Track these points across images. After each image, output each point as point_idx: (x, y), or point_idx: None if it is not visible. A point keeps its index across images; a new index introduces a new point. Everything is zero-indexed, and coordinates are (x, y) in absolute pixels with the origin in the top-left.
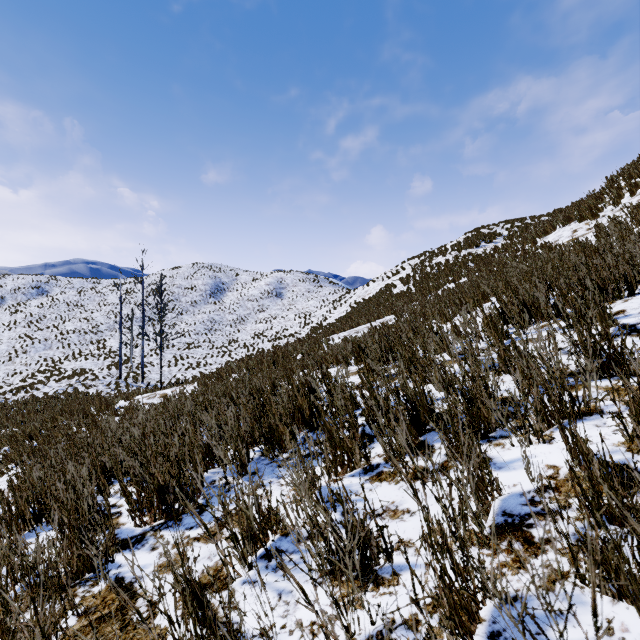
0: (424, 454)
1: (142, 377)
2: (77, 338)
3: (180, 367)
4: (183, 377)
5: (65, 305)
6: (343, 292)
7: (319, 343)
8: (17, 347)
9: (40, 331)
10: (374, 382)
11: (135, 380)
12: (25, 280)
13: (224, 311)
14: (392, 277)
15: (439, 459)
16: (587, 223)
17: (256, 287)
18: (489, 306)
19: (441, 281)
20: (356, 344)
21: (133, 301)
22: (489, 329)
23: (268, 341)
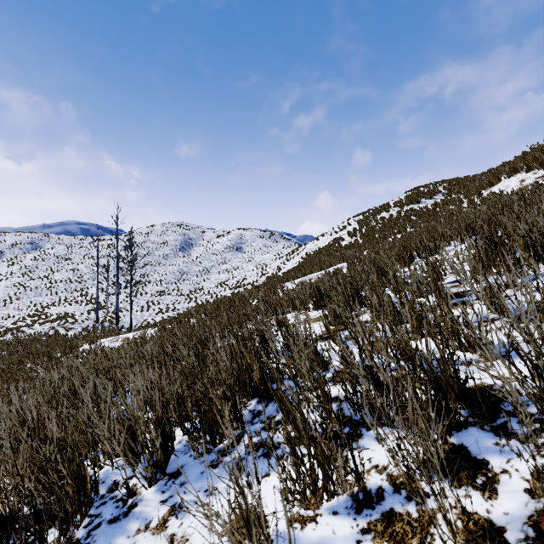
0: (474, 482)
1: (117, 321)
2: (64, 286)
3: (151, 312)
4: (153, 321)
5: (55, 258)
6: (295, 246)
7: (274, 289)
8: (11, 294)
9: (32, 280)
10: (342, 332)
11: (110, 323)
12: (22, 237)
13: (192, 263)
14: (339, 232)
15: (518, 504)
16: (535, 173)
17: (219, 242)
18: (451, 249)
19: (386, 233)
20: (312, 289)
21: (113, 255)
22: (500, 263)
23: (229, 289)
